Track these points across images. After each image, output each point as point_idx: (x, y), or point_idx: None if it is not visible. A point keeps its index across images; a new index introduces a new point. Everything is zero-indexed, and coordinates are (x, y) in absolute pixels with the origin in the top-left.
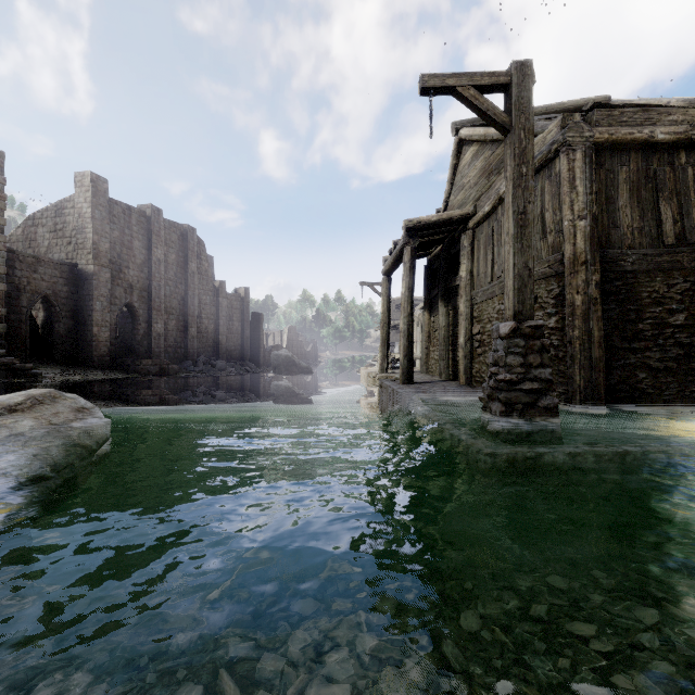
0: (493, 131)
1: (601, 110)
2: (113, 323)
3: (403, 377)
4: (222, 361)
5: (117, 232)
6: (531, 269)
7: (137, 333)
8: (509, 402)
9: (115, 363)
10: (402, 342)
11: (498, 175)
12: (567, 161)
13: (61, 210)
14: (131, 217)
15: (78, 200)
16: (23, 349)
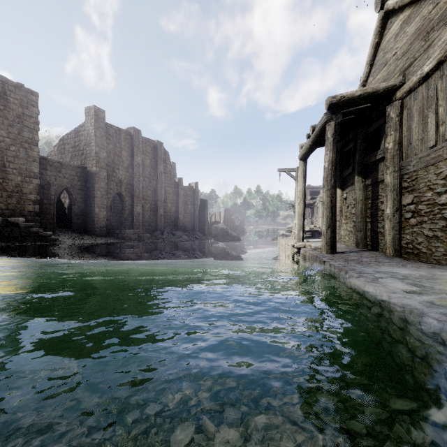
0: None
1: None
2: (109, 205)
3: (326, 247)
4: (179, 231)
5: (111, 146)
6: None
7: (124, 213)
8: None
9: (110, 232)
10: (325, 214)
11: (445, 26)
12: None
13: (78, 132)
14: (121, 136)
15: (87, 125)
16: (52, 222)
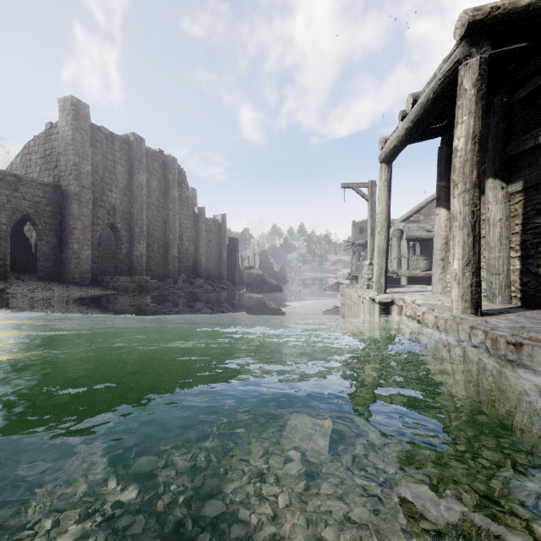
0: None
1: None
2: (96, 242)
3: (462, 303)
4: (199, 279)
5: (100, 157)
6: None
7: (120, 252)
8: None
9: (97, 279)
10: (459, 238)
11: None
12: None
13: (49, 136)
14: (114, 144)
15: (61, 124)
16: (2, 265)
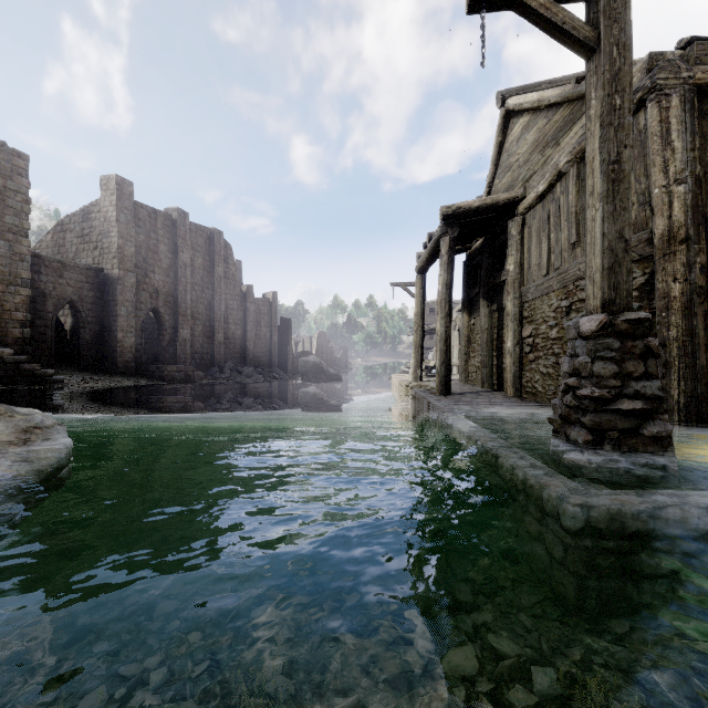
0: (550, 94)
1: (703, 43)
2: (138, 328)
3: (440, 387)
4: (248, 367)
5: (143, 236)
6: (628, 241)
7: (163, 339)
8: (599, 428)
9: (140, 369)
10: (438, 347)
11: (556, 146)
12: (658, 110)
13: (88, 214)
14: (157, 221)
15: (104, 204)
16: (49, 355)
